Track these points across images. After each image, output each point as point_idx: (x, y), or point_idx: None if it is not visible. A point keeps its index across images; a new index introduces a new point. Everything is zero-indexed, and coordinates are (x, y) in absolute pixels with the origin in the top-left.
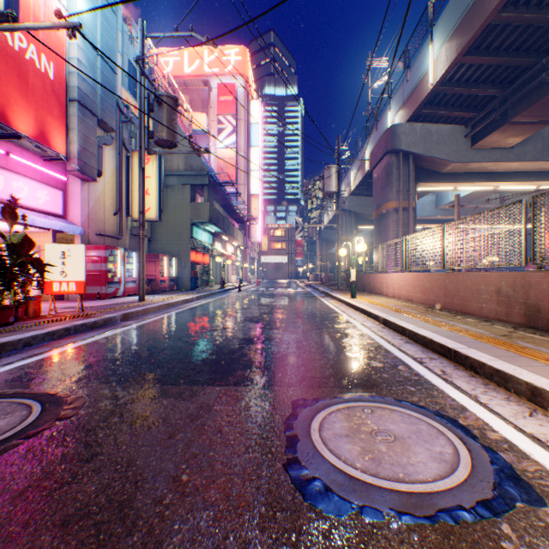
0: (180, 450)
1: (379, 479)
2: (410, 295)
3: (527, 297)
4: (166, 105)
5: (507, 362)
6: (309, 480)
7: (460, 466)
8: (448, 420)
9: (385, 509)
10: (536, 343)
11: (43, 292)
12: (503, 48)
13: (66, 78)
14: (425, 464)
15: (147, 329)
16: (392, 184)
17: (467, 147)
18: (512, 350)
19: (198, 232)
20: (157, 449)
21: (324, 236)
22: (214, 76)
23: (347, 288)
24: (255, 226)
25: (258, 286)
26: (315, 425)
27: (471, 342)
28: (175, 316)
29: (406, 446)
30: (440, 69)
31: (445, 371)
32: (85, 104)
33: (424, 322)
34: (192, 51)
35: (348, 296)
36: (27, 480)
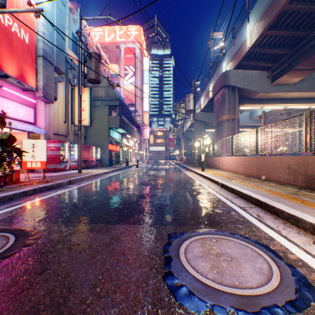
0: (98, 266)
1: (223, 286)
2: (236, 169)
3: (307, 170)
4: (94, 59)
5: (297, 210)
6: (179, 287)
7: (273, 277)
8: (263, 246)
9: (228, 307)
10: (313, 198)
11: (21, 167)
12: (290, 26)
13: (36, 43)
14: (251, 276)
15: (82, 189)
16: (225, 105)
17: (268, 84)
18: (299, 202)
19: (113, 132)
20: (84, 266)
21: (186, 135)
22: (122, 43)
23: (199, 165)
24: (146, 129)
25: (148, 164)
26: (182, 250)
27: (274, 197)
28: (99, 181)
29: (238, 263)
30: (253, 38)
31: (259, 215)
32: (47, 58)
33: (245, 185)
34: (110, 29)
35: (200, 170)
36: (0, 287)
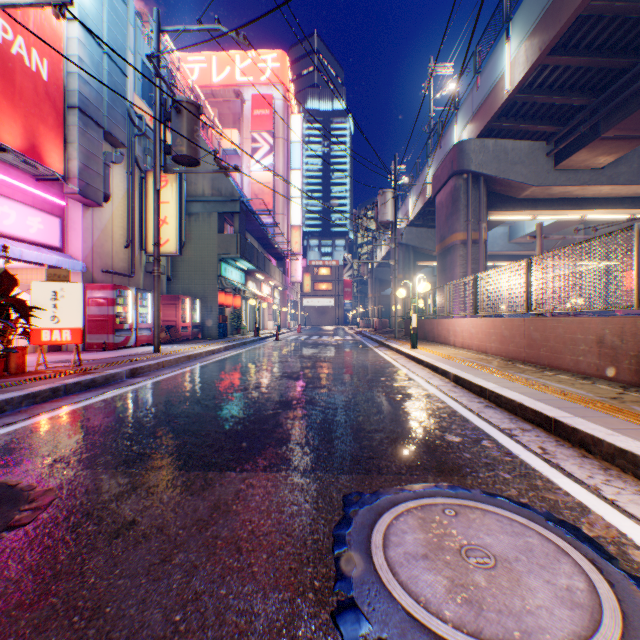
0: (176, 586)
1: None
2: (484, 345)
3: None
4: (187, 114)
5: (632, 438)
6: None
7: (604, 615)
8: (567, 529)
9: None
10: None
11: (30, 341)
12: (596, 46)
13: (64, 80)
14: (551, 612)
15: (158, 389)
16: (459, 212)
17: (548, 168)
18: (632, 420)
19: (227, 269)
20: (141, 584)
21: (377, 275)
22: (247, 86)
23: (406, 336)
24: (295, 262)
25: (299, 333)
26: (377, 539)
27: (574, 408)
28: (196, 371)
29: (515, 576)
30: (518, 73)
31: (546, 448)
32: (87, 112)
33: (506, 379)
34: (222, 57)
35: (408, 346)
36: None
